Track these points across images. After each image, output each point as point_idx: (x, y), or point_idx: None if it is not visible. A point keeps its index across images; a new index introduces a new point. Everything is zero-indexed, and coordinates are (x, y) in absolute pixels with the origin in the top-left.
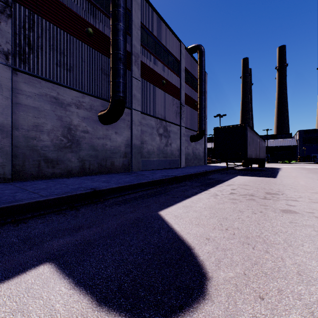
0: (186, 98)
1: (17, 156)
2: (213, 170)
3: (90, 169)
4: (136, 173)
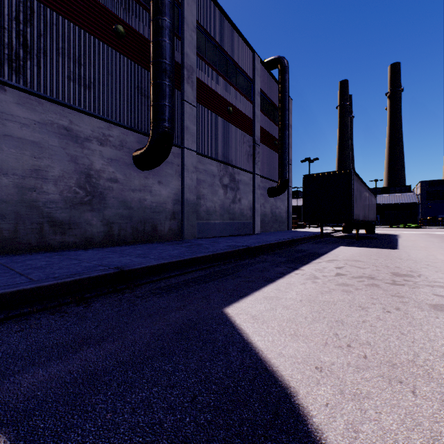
0: (261, 133)
1: (5, 216)
2: (303, 237)
3: (120, 236)
4: (189, 242)
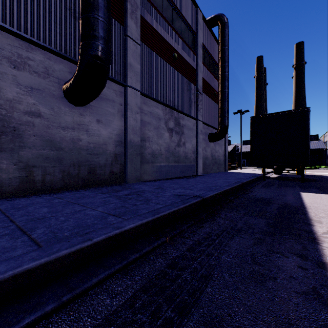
0: (203, 83)
1: None
2: (249, 180)
3: (44, 182)
4: (130, 189)
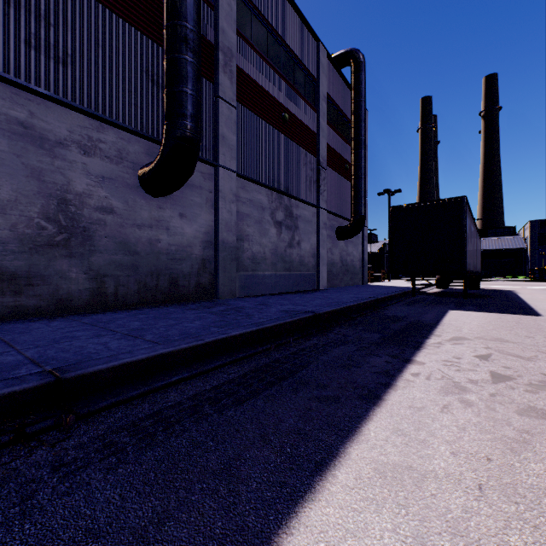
0: (328, 153)
1: None
2: (389, 295)
3: (117, 295)
4: (224, 305)
